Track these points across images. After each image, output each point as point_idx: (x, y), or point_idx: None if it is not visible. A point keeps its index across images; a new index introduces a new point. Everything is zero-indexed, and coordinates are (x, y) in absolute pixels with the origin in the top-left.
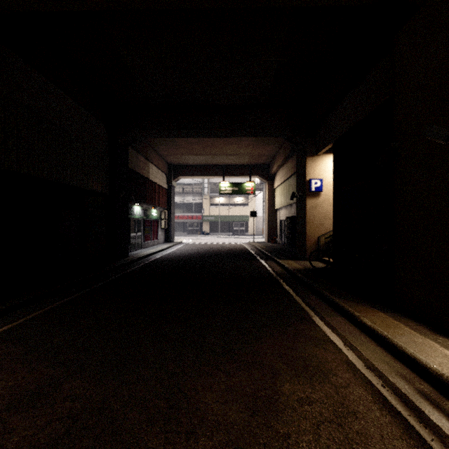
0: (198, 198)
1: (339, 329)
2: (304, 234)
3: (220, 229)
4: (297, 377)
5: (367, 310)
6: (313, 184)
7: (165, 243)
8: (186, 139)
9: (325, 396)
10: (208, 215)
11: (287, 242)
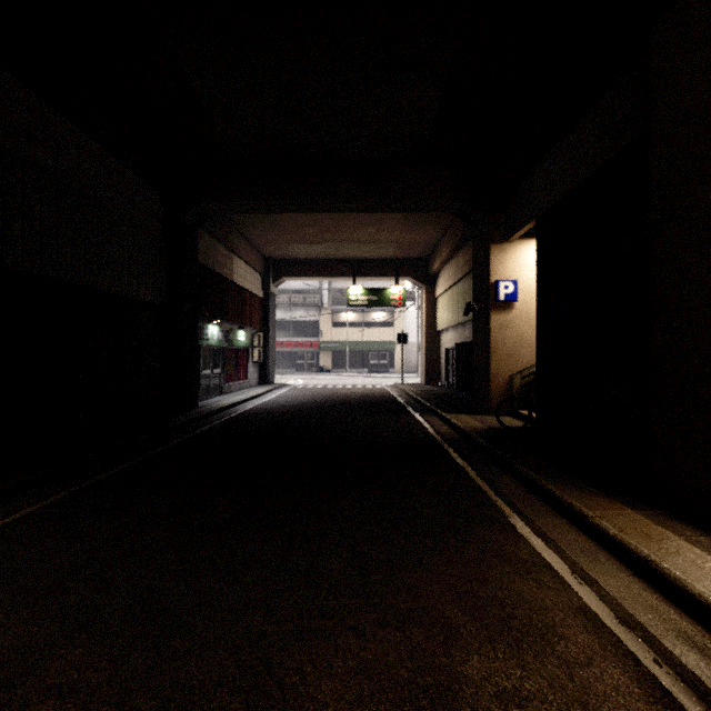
0: (313, 314)
1: (559, 541)
2: (486, 372)
3: (349, 362)
4: (491, 641)
5: (604, 505)
6: (502, 290)
7: (260, 385)
8: (294, 216)
9: (550, 685)
10: (329, 340)
11: (457, 384)
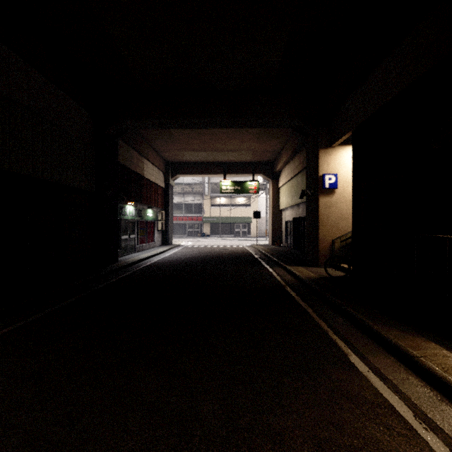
0: (198, 199)
1: (394, 380)
2: (316, 237)
3: (221, 230)
4: None
5: (423, 344)
6: (327, 180)
7: (163, 245)
8: (184, 132)
9: None
10: (208, 216)
11: (293, 245)
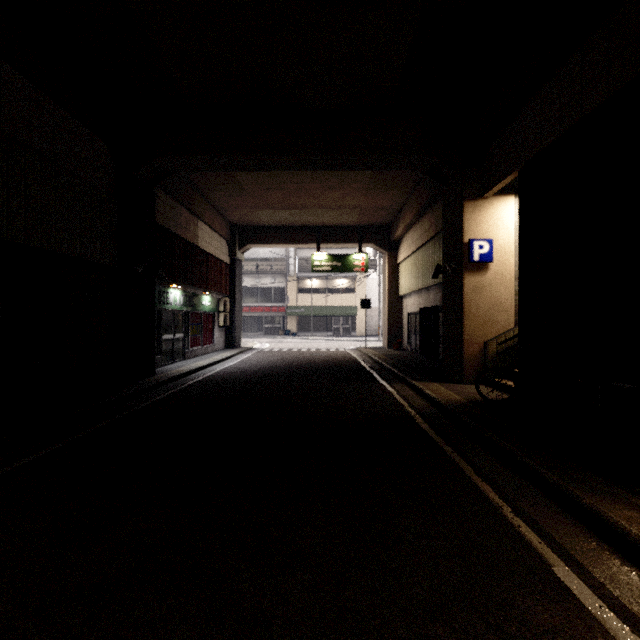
0: (279, 281)
1: None
2: (459, 337)
3: (313, 326)
4: None
5: None
6: (477, 249)
7: (227, 349)
8: (257, 179)
9: None
10: (294, 305)
11: (421, 348)
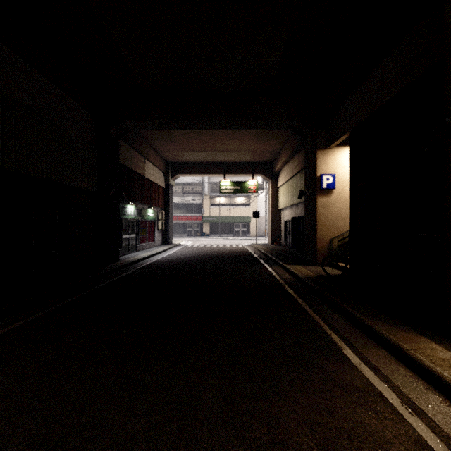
0: (198, 198)
1: (384, 371)
2: (314, 236)
3: (221, 230)
4: None
5: (413, 338)
6: (325, 181)
7: (163, 245)
8: (184, 133)
9: None
10: (208, 215)
11: (292, 244)
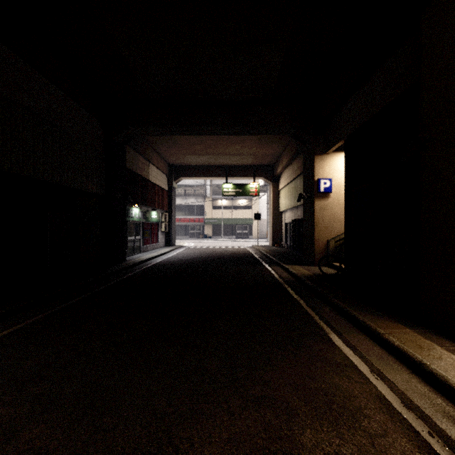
0: (200, 201)
1: (361, 350)
2: (312, 238)
3: (223, 232)
4: (319, 419)
5: (391, 325)
6: (322, 185)
7: (166, 246)
8: (188, 137)
9: (359, 450)
10: (210, 217)
11: (293, 246)
